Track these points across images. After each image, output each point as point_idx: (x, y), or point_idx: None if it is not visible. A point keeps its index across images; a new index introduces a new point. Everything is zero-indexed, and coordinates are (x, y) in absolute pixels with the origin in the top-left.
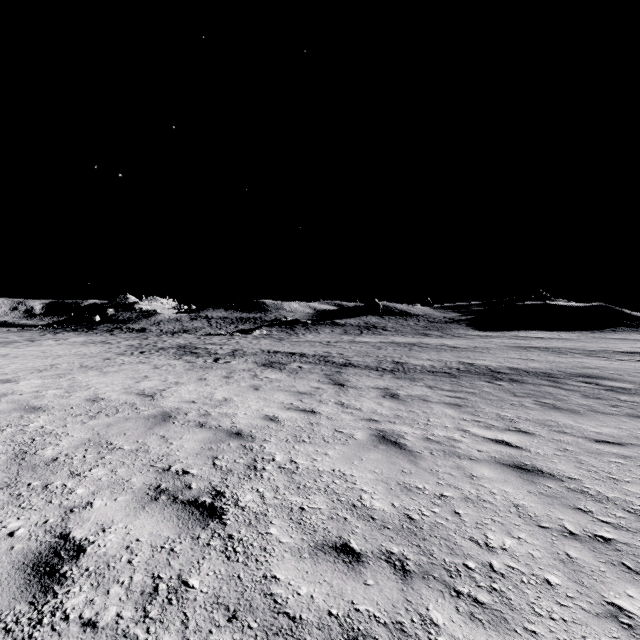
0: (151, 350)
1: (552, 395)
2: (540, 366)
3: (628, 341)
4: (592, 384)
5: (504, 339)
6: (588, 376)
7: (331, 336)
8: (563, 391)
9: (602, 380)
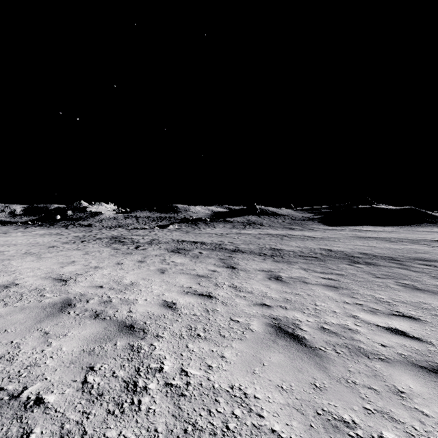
0: (90, 240)
1: (406, 276)
2: (383, 251)
3: (434, 233)
4: (432, 266)
5: (346, 231)
6: (424, 259)
7: (223, 229)
8: (413, 273)
9: (437, 263)
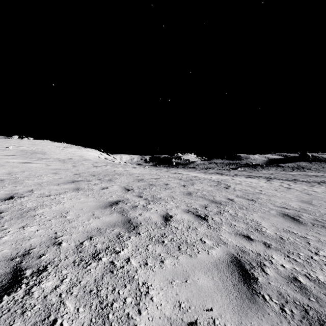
0: (210, 173)
1: None
2: None
3: None
4: None
5: None
6: None
7: (275, 171)
8: None
9: None
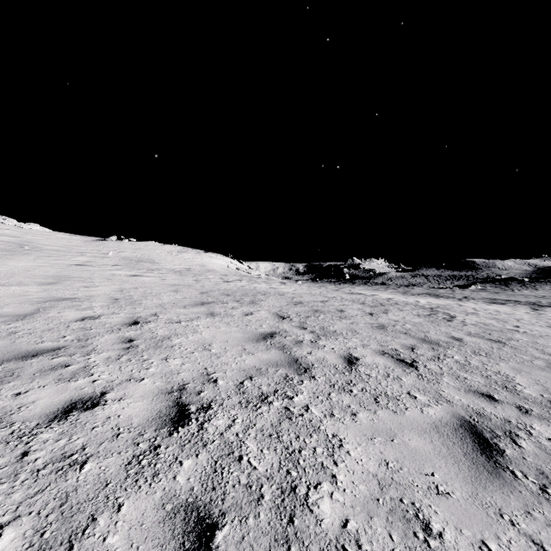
0: (414, 294)
1: None
2: None
3: None
4: None
5: None
6: None
7: (550, 292)
8: None
9: None
